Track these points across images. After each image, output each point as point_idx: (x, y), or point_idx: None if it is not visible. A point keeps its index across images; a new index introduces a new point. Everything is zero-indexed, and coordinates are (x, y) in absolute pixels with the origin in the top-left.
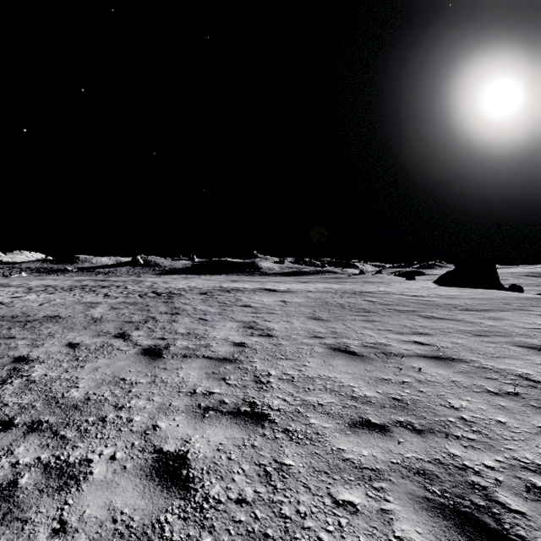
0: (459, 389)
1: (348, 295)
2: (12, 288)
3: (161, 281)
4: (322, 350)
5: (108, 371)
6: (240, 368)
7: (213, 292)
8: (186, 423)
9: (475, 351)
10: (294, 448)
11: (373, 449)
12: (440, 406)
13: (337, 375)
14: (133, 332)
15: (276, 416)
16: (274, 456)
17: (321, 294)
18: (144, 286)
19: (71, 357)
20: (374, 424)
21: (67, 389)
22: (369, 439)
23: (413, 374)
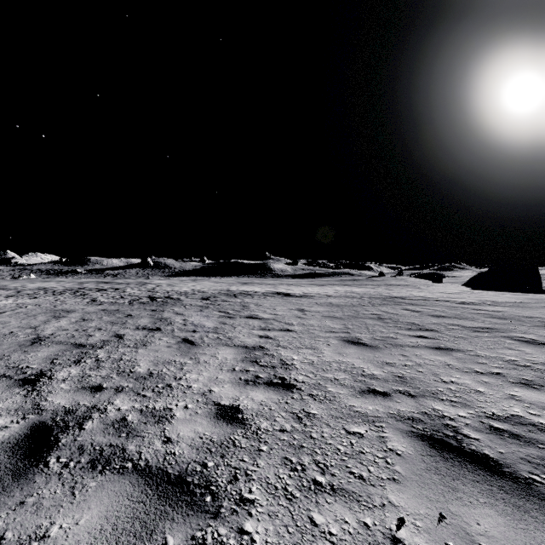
0: None
1: (379, 301)
2: (0, 291)
3: (167, 283)
4: (406, 445)
5: None
6: None
7: (217, 296)
8: None
9: None
10: None
11: None
12: None
13: None
14: (64, 370)
15: None
16: None
17: (345, 300)
18: (144, 290)
19: None
20: None
21: None
22: None
23: None
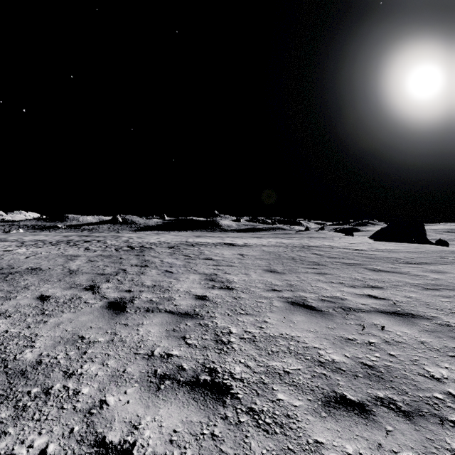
0: (432, 352)
1: (298, 249)
2: (7, 243)
3: (136, 236)
4: (281, 304)
5: (69, 327)
6: (201, 324)
7: (180, 246)
8: (138, 398)
9: (432, 306)
10: (262, 440)
11: (358, 442)
12: (419, 375)
13: (300, 334)
14: (103, 284)
15: (239, 388)
16: (238, 454)
17: (274, 248)
18: (120, 241)
19: (37, 311)
20: (351, 402)
21: (21, 349)
22: (350, 425)
23: (378, 333)
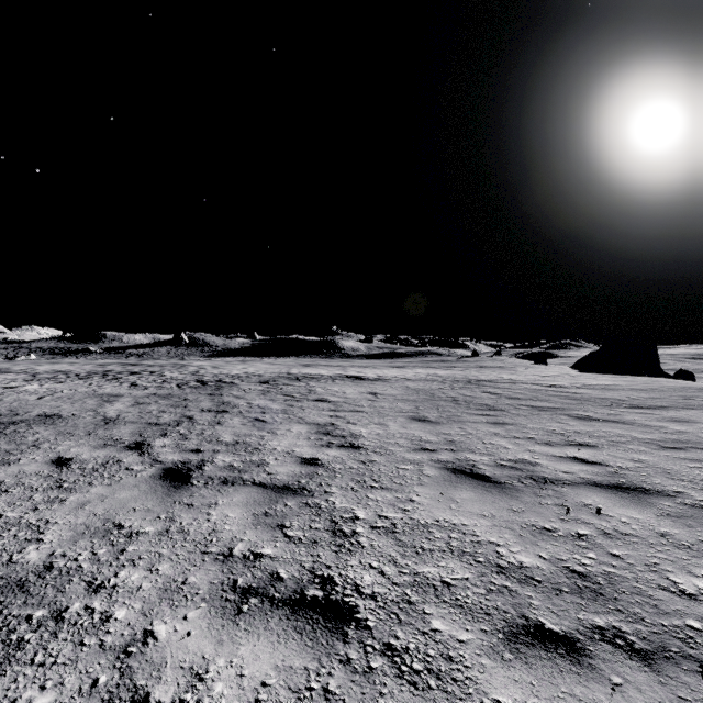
0: (679, 551)
1: (461, 385)
2: (10, 375)
3: (211, 365)
4: (436, 472)
5: (100, 509)
6: (309, 504)
7: (277, 380)
8: (205, 628)
9: (675, 475)
10: (407, 700)
11: None
12: (661, 589)
13: (466, 521)
14: (157, 440)
15: (370, 611)
16: None
17: (424, 383)
18: (186, 373)
19: (51, 484)
20: (551, 635)
21: (22, 545)
22: (552, 674)
23: (591, 520)
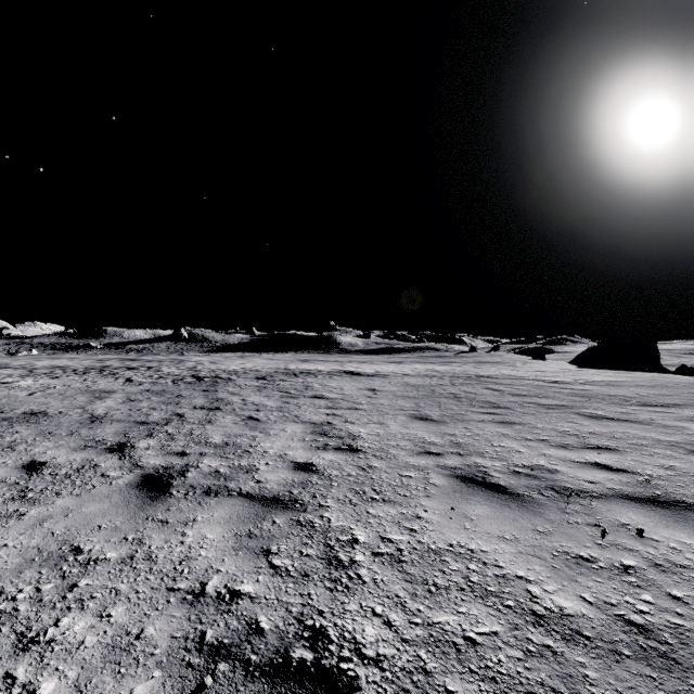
0: None
1: (461, 381)
2: (8, 370)
3: (209, 360)
4: (443, 481)
5: (60, 527)
6: (300, 522)
7: (275, 375)
8: None
9: None
10: None
11: None
12: None
13: (485, 546)
14: (141, 441)
15: (374, 687)
16: None
17: (423, 379)
18: (183, 368)
19: (15, 493)
20: None
21: None
22: None
23: (634, 545)
